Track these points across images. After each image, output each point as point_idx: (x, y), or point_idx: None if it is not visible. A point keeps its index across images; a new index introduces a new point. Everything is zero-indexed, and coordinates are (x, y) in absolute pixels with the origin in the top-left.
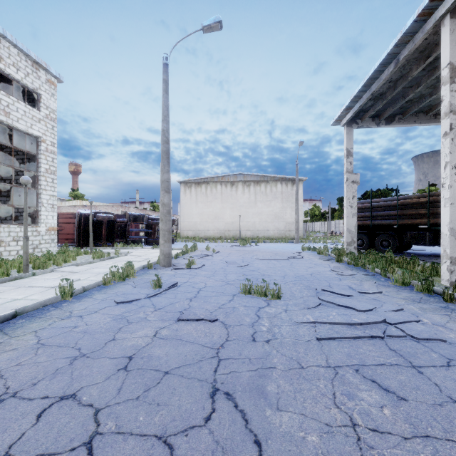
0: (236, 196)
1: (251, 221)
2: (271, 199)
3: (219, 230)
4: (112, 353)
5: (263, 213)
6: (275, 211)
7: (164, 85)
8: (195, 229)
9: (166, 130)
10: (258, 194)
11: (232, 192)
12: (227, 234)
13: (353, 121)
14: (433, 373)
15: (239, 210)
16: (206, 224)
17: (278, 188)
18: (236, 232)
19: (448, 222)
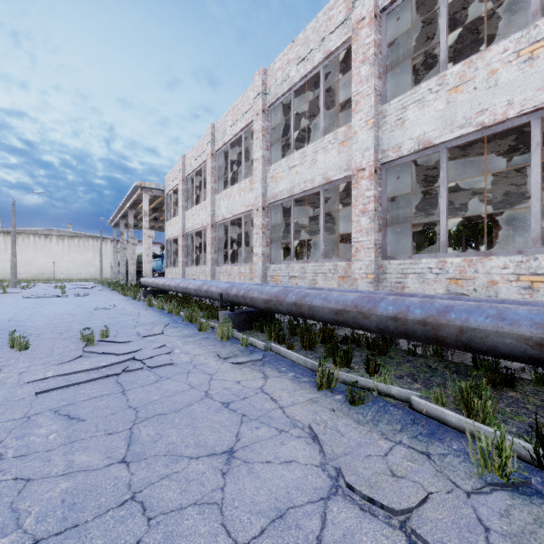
0: (50, 246)
1: (65, 266)
2: (84, 250)
3: (33, 274)
4: (28, 291)
5: (77, 261)
6: (87, 260)
7: (13, 212)
8: (4, 273)
9: (15, 231)
10: (73, 246)
11: (46, 243)
12: (41, 277)
13: (117, 226)
14: (84, 289)
15: (53, 258)
16: (18, 269)
17: (90, 243)
18: (50, 275)
19: (120, 270)
